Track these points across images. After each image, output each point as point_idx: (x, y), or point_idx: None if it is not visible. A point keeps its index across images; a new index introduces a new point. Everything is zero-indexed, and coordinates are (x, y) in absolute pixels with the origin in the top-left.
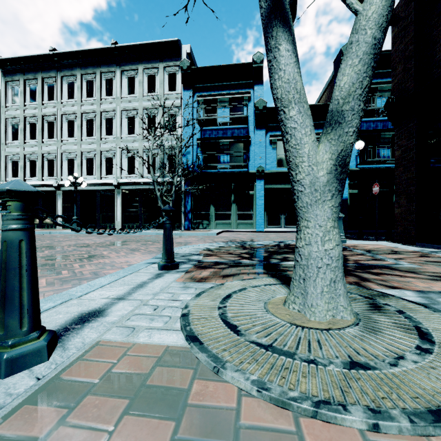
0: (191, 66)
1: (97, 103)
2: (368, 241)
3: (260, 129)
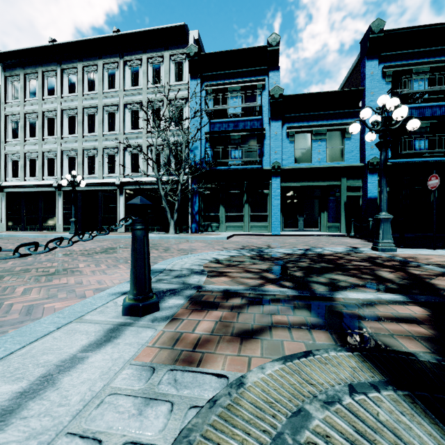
0: (198, 52)
1: (99, 96)
2: (424, 250)
3: (275, 120)
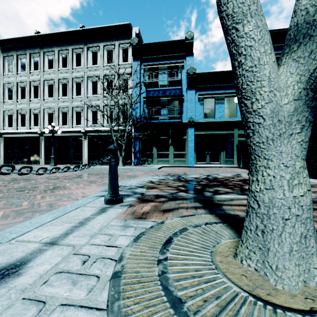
0: (139, 43)
1: (69, 71)
2: None
3: (190, 89)
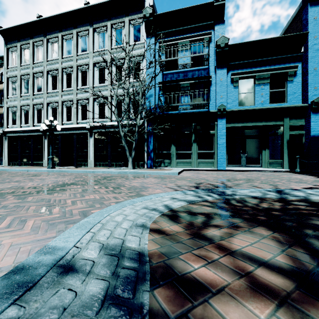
0: (153, 14)
1: (74, 58)
2: None
3: (221, 68)
